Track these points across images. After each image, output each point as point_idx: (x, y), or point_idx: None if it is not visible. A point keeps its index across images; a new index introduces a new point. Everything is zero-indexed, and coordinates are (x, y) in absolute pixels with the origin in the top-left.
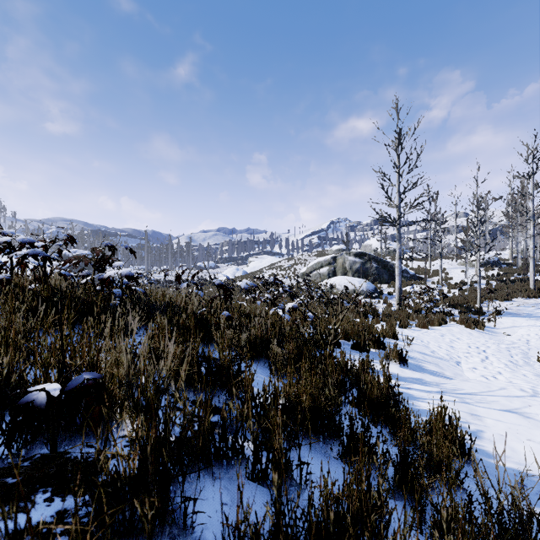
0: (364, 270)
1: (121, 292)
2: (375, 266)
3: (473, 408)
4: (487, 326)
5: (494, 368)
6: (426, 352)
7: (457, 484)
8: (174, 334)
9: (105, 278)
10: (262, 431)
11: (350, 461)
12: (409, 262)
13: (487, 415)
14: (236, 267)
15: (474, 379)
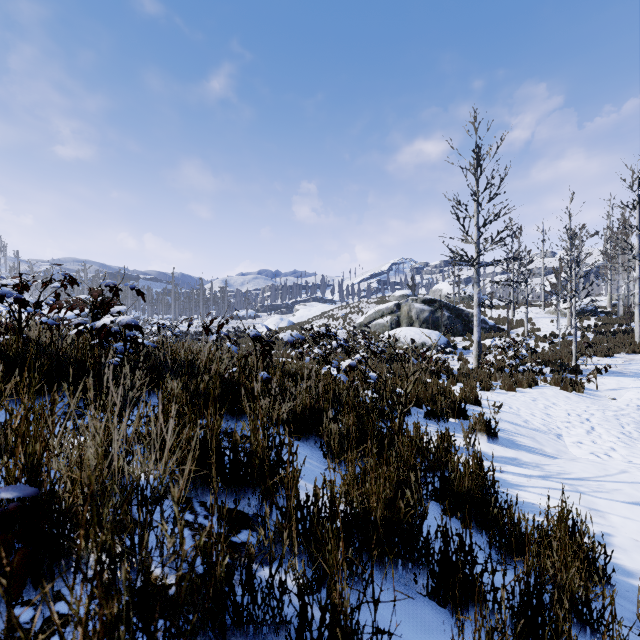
0: (433, 320)
1: (124, 346)
2: (446, 315)
3: (591, 500)
4: (586, 388)
5: (606, 442)
6: (518, 422)
7: (600, 630)
8: (172, 414)
9: (97, 327)
10: (313, 563)
11: (444, 600)
12: (487, 311)
13: (610, 510)
14: (280, 317)
15: (583, 458)
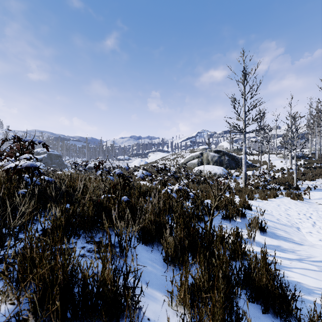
0: (220, 161)
1: (30, 181)
2: (227, 158)
3: None
4: (304, 198)
5: None
6: (274, 220)
7: None
8: None
9: (4, 169)
10: None
11: None
12: (247, 156)
13: None
14: (141, 159)
15: (317, 244)
